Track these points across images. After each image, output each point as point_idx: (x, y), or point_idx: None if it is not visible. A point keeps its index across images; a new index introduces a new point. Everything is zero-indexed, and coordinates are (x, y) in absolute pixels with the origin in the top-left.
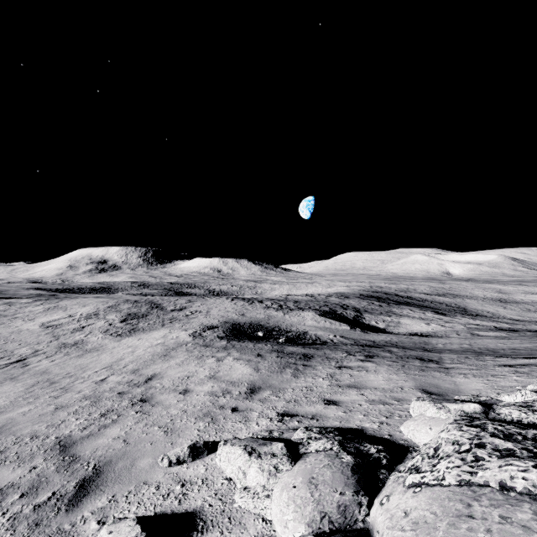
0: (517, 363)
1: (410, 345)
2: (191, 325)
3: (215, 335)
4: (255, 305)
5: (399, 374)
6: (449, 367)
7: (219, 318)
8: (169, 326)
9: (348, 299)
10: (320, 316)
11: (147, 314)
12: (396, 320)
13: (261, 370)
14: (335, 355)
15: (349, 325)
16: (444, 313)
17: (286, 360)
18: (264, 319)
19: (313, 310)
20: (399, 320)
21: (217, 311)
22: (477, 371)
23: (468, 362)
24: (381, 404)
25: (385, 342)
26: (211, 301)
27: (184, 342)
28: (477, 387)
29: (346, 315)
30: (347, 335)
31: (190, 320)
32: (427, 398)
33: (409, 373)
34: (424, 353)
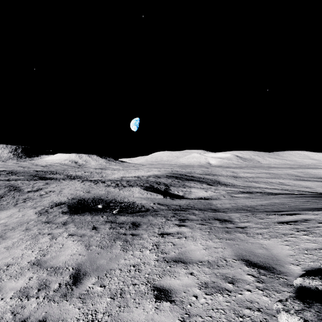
0: (288, 220)
1: (202, 206)
2: (42, 203)
3: (60, 210)
4: (99, 185)
5: (214, 240)
6: (242, 226)
7: (68, 195)
8: (21, 205)
9: (160, 178)
10: (143, 190)
11: (3, 196)
12: (189, 190)
13: (92, 246)
14: (156, 221)
15: (162, 195)
16: (212, 184)
17: (117, 231)
18: (105, 194)
19: (139, 186)
20: (191, 189)
21: (68, 190)
22: (267, 230)
23: (252, 220)
24: (218, 293)
25: (187, 206)
26: (65, 183)
27: (27, 220)
28: (287, 251)
29: (160, 188)
30: (162, 202)
31: (42, 198)
32: (296, 303)
33: (220, 238)
34: (216, 214)
